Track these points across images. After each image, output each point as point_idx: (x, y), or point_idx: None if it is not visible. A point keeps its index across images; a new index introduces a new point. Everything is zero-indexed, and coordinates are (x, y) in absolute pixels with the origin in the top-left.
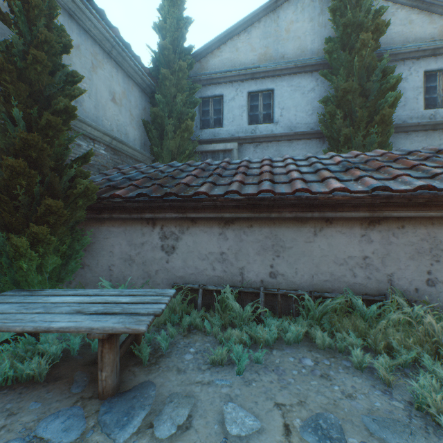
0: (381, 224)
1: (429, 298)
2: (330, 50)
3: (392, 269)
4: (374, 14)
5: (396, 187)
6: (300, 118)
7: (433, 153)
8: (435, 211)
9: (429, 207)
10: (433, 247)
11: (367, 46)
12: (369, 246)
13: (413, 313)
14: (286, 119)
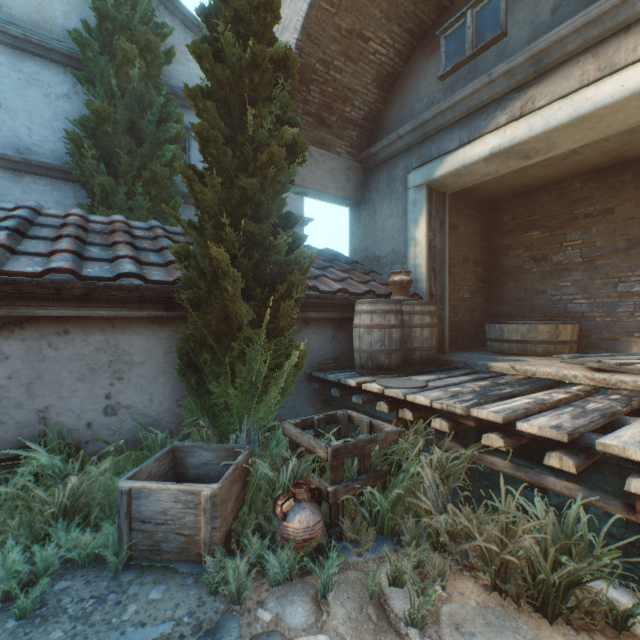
0: (27, 328)
1: (110, 433)
2: (81, 41)
3: (50, 400)
4: (155, 28)
5: (17, 268)
6: (42, 138)
7: (182, 234)
8: (107, 309)
9: (100, 302)
10: (116, 359)
11: (135, 64)
12: (3, 366)
13: (51, 467)
14: (10, 129)
